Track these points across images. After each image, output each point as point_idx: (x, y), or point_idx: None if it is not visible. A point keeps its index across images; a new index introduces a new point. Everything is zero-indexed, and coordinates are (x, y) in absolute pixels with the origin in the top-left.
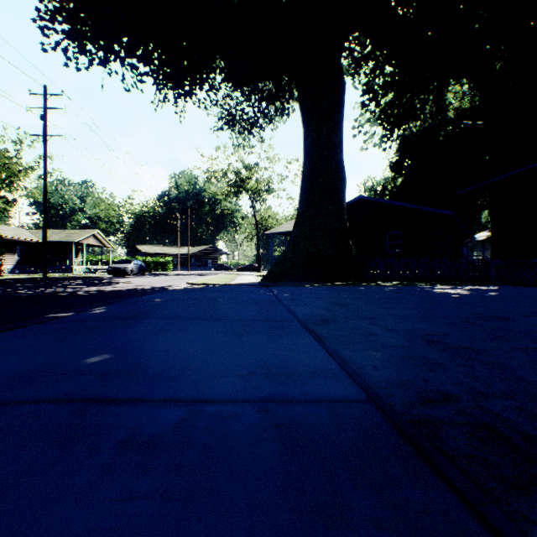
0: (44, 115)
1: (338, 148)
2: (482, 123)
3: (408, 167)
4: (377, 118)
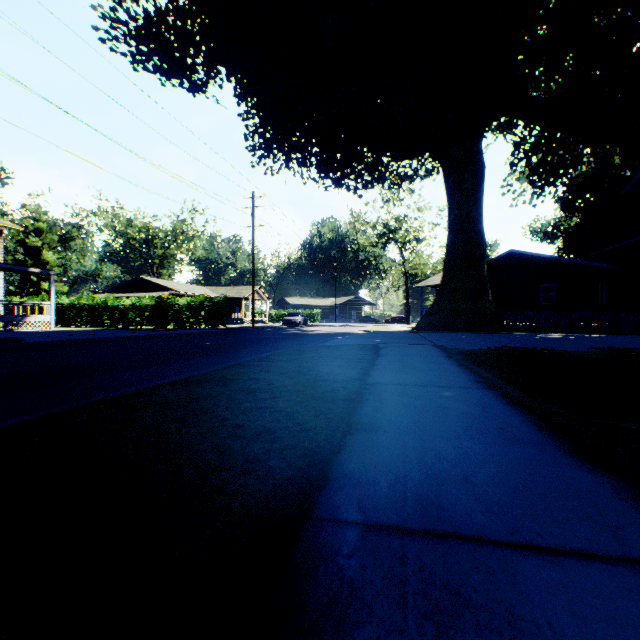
0: (253, 213)
1: (477, 221)
2: None
3: (582, 206)
4: (526, 177)
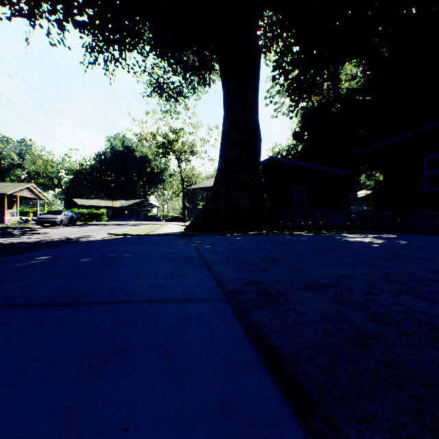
0: None
1: (255, 110)
2: (370, 99)
3: (307, 136)
4: (285, 90)
